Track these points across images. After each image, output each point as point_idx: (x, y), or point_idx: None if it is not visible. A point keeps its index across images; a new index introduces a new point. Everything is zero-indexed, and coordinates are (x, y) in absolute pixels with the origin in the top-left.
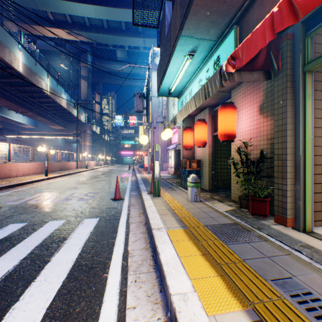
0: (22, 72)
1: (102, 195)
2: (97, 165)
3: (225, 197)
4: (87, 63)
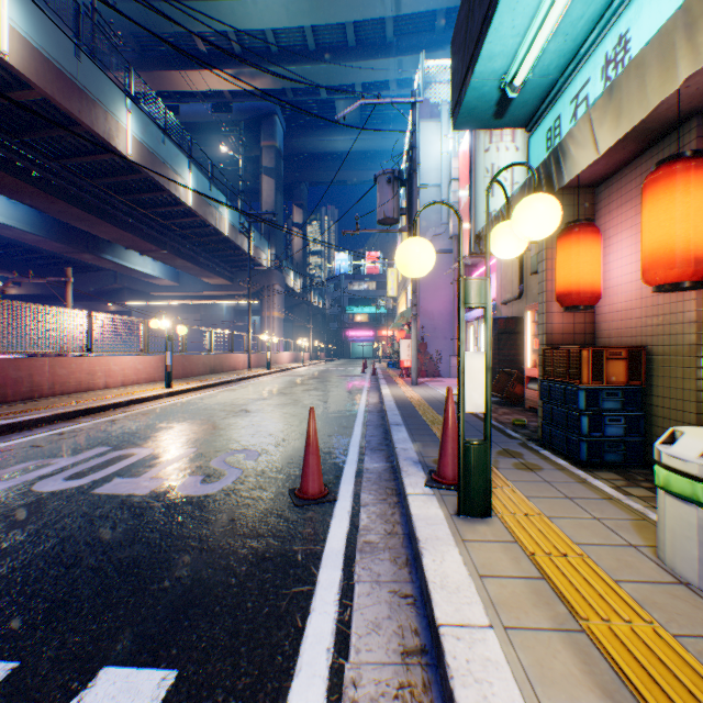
0: (134, 157)
1: (268, 469)
2: (294, 362)
3: None
4: (275, 138)
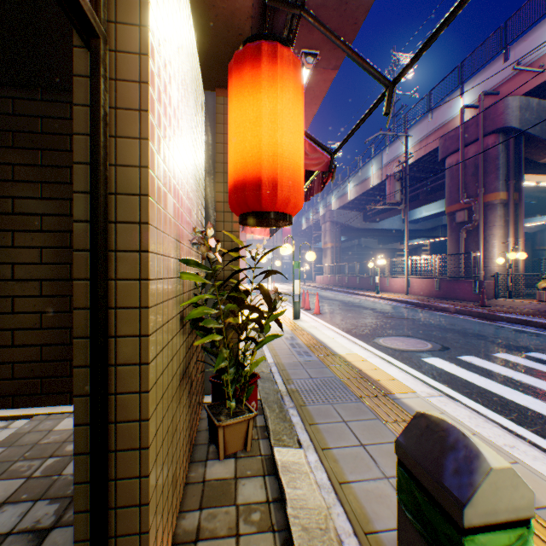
0: None
1: None
2: None
3: None
4: None
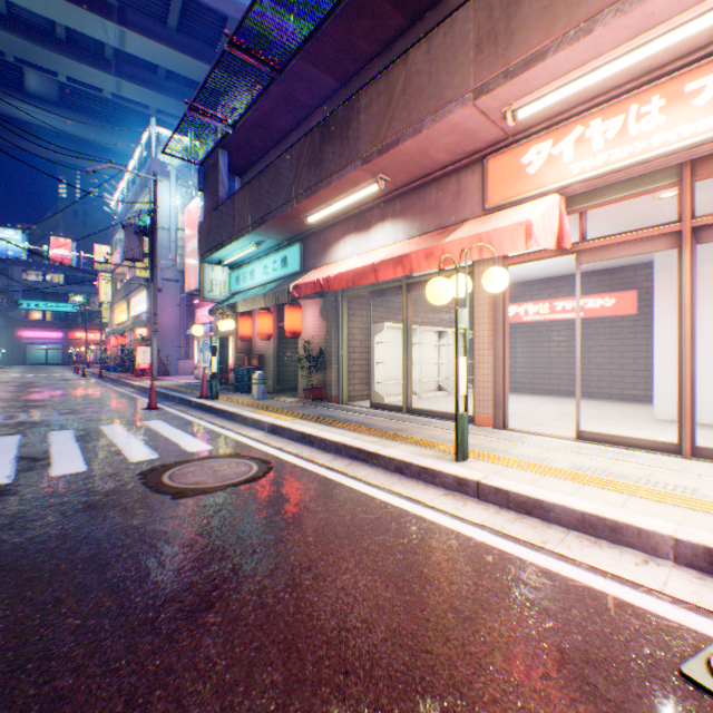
0: None
1: (120, 408)
2: None
3: (293, 396)
4: None
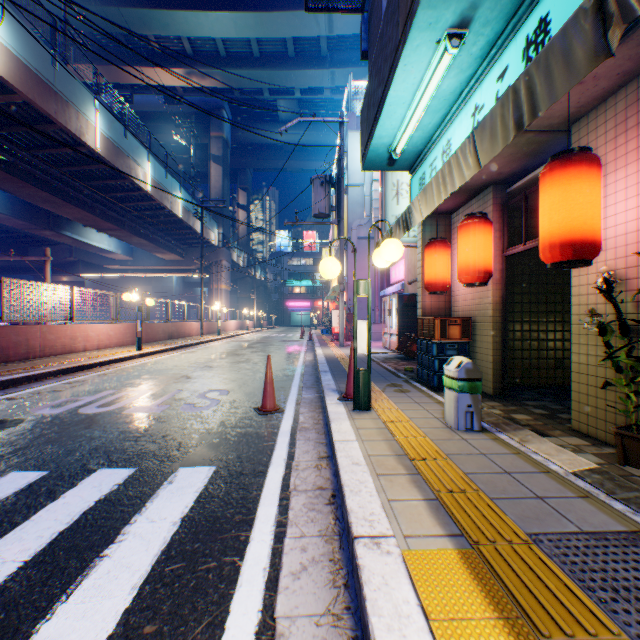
0: (101, 151)
1: (237, 399)
2: (240, 329)
3: (549, 420)
4: (222, 130)
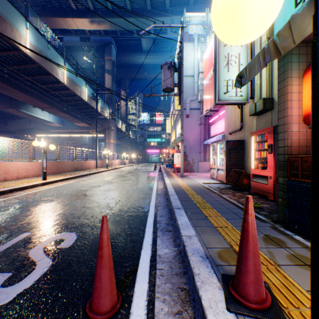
0: (31, 54)
1: (75, 260)
2: (121, 164)
3: None
4: (111, 55)
